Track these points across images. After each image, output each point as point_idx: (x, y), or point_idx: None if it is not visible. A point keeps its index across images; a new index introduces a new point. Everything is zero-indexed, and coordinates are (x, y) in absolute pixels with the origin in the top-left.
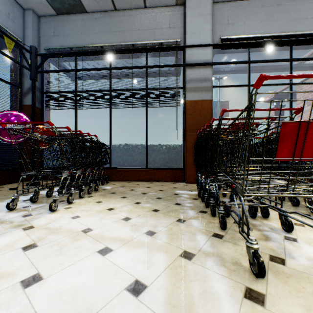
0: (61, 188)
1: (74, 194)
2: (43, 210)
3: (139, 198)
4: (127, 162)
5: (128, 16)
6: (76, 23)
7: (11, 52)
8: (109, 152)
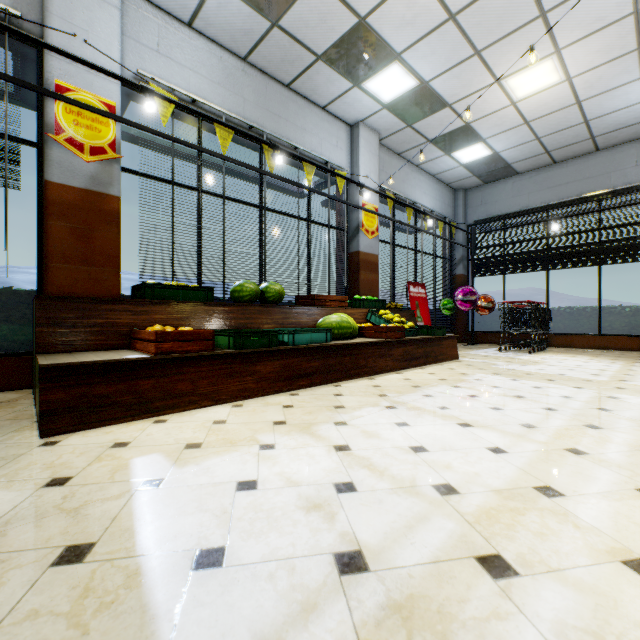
0: (514, 345)
1: (536, 348)
2: (520, 353)
3: (595, 355)
4: (569, 327)
5: (572, 166)
6: (505, 188)
7: (442, 230)
8: (550, 317)
